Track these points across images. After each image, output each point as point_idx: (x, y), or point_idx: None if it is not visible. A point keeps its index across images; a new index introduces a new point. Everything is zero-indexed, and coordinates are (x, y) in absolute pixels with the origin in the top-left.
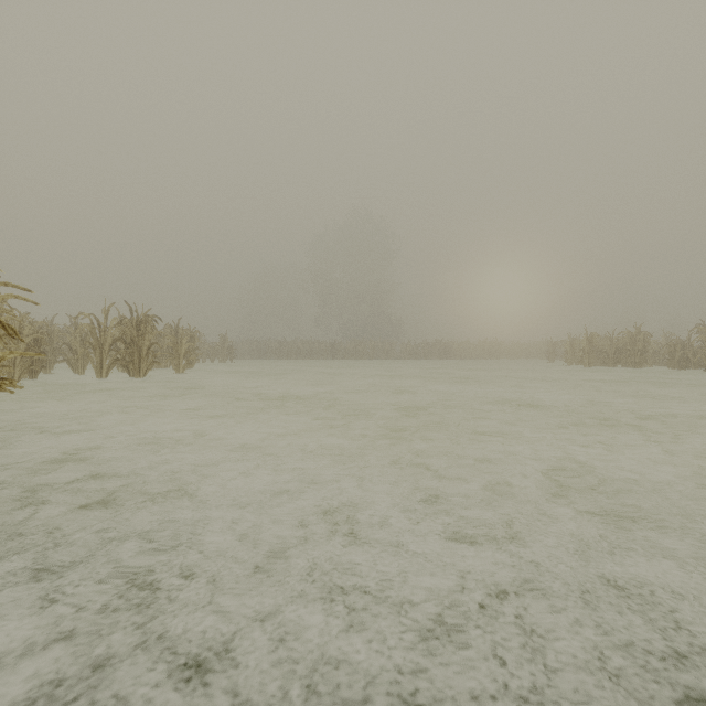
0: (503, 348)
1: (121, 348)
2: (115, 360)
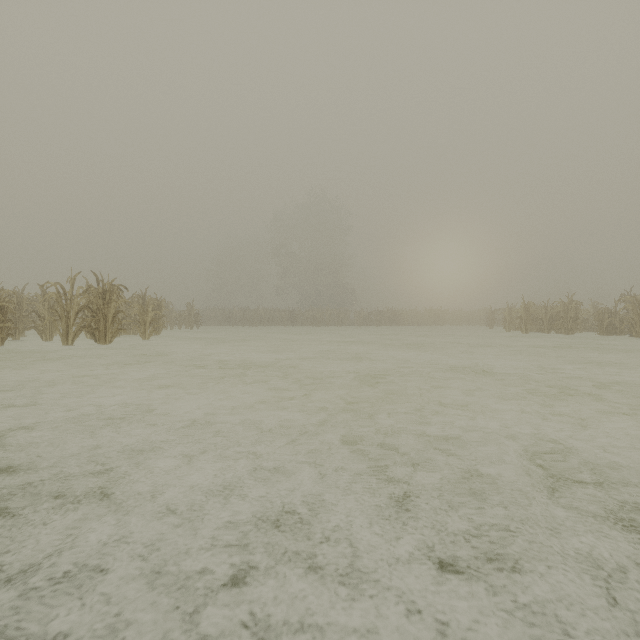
0: (447, 315)
1: (89, 315)
2: (81, 327)
